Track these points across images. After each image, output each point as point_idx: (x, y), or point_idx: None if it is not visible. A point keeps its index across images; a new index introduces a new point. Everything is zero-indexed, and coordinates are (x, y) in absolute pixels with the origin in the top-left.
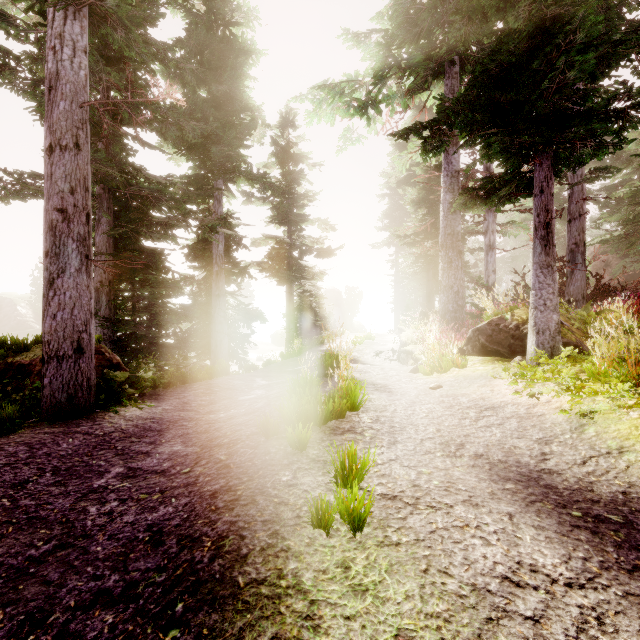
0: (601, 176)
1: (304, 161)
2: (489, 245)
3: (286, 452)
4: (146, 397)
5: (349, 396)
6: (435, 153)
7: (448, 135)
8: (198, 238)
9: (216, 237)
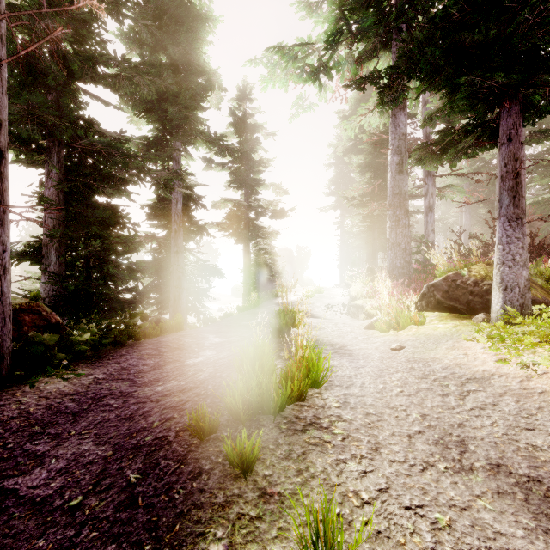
0: (542, 138)
1: (260, 131)
2: (429, 207)
3: (224, 472)
4: (84, 360)
5: (309, 369)
6: (392, 105)
7: (406, 85)
8: (158, 197)
9: (175, 196)
